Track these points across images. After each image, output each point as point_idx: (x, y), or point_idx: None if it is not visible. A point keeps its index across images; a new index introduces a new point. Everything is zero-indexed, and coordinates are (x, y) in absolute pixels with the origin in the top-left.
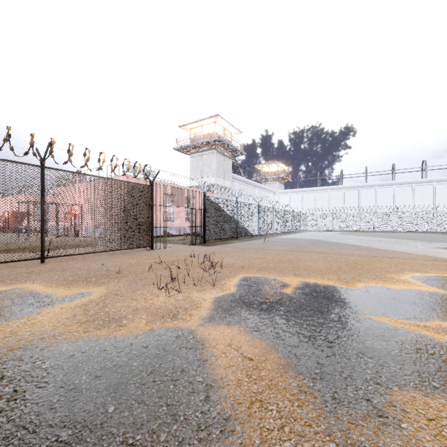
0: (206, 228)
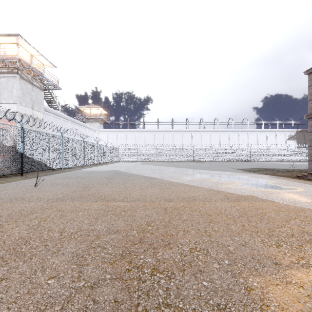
0: None
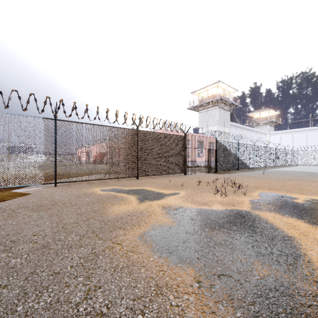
0: (217, 162)
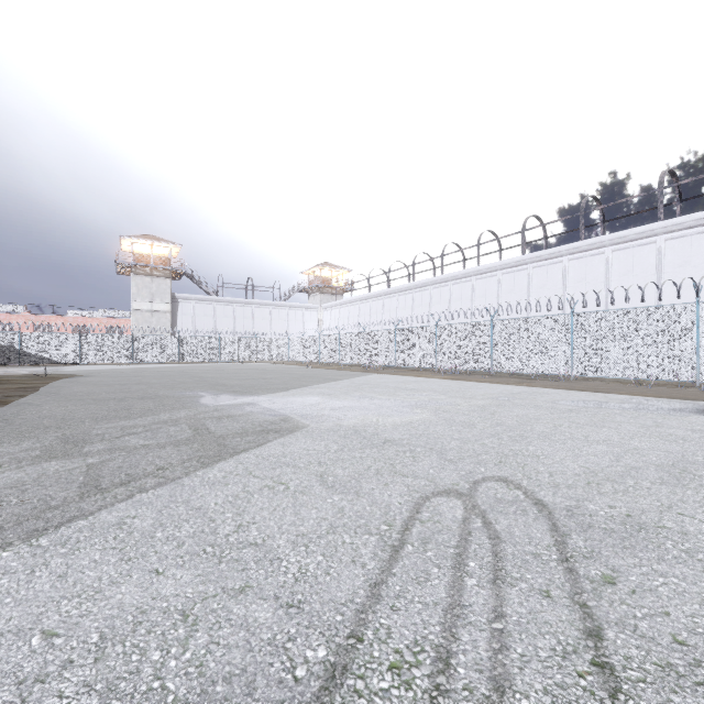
0: None
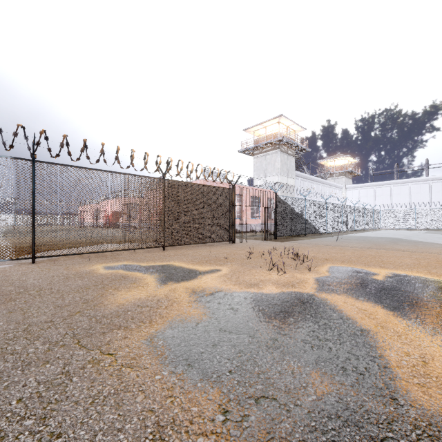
0: (277, 225)
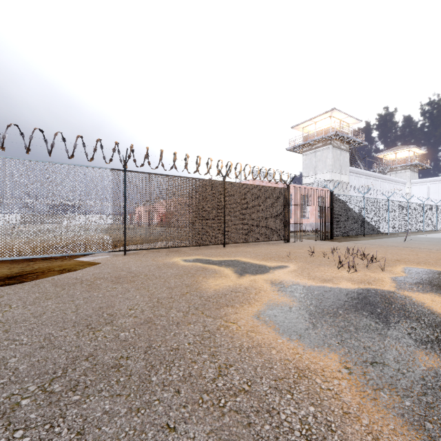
0: (332, 224)
